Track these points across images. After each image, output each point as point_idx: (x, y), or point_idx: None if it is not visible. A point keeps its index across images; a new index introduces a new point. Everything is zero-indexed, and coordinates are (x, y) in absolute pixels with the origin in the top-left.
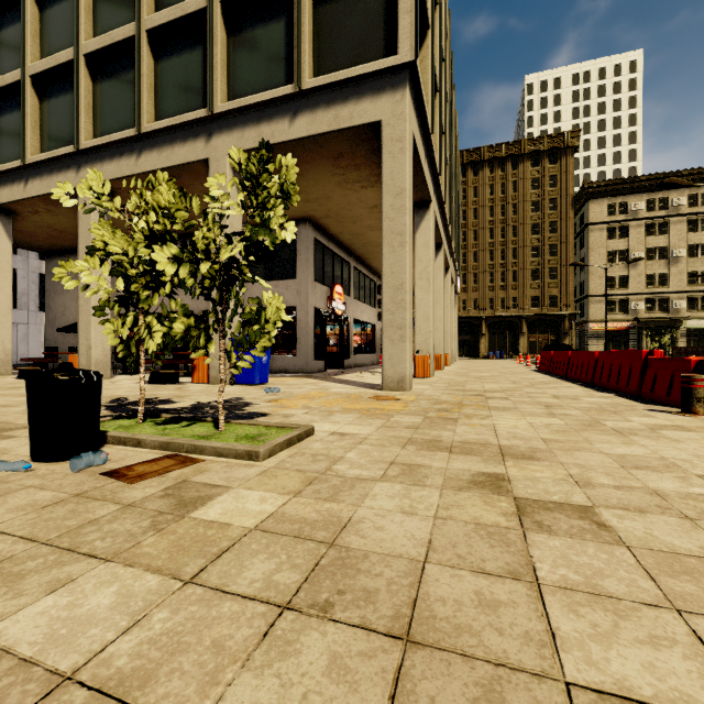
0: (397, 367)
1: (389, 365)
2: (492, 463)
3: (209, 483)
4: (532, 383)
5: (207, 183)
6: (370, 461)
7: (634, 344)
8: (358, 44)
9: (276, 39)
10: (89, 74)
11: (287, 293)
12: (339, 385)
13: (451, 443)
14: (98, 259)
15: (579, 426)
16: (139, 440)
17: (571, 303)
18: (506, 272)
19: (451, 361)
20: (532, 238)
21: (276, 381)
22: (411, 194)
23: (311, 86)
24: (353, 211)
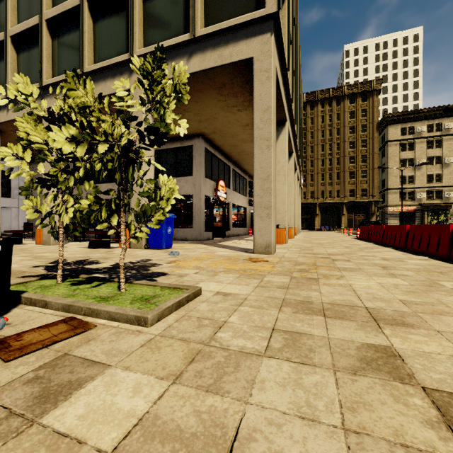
0: (265, 237)
1: (259, 235)
2: (370, 331)
3: (88, 358)
4: (360, 248)
5: (114, 85)
6: (252, 327)
7: (418, 221)
8: (236, 3)
9: (177, 2)
10: (49, 33)
11: (186, 185)
12: (222, 249)
13: (322, 305)
14: (21, 146)
15: (422, 286)
16: (46, 302)
17: (376, 193)
18: (332, 173)
19: (297, 232)
20: (350, 150)
21: (178, 246)
22: (275, 111)
23: (202, 34)
24: (232, 129)
